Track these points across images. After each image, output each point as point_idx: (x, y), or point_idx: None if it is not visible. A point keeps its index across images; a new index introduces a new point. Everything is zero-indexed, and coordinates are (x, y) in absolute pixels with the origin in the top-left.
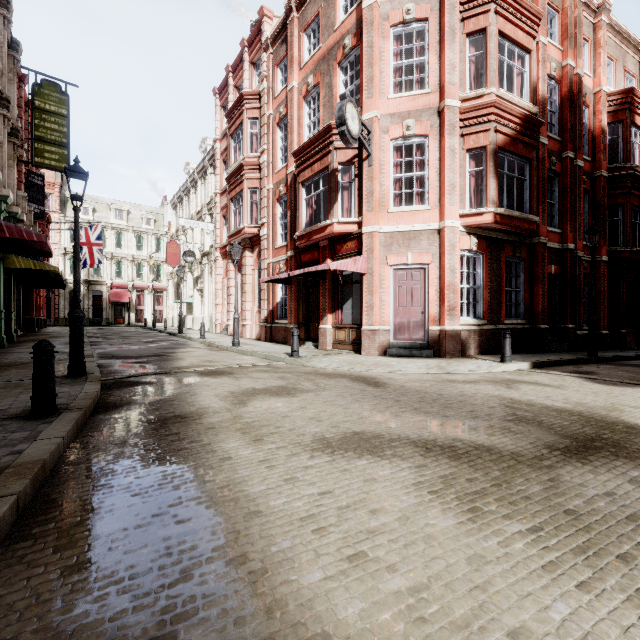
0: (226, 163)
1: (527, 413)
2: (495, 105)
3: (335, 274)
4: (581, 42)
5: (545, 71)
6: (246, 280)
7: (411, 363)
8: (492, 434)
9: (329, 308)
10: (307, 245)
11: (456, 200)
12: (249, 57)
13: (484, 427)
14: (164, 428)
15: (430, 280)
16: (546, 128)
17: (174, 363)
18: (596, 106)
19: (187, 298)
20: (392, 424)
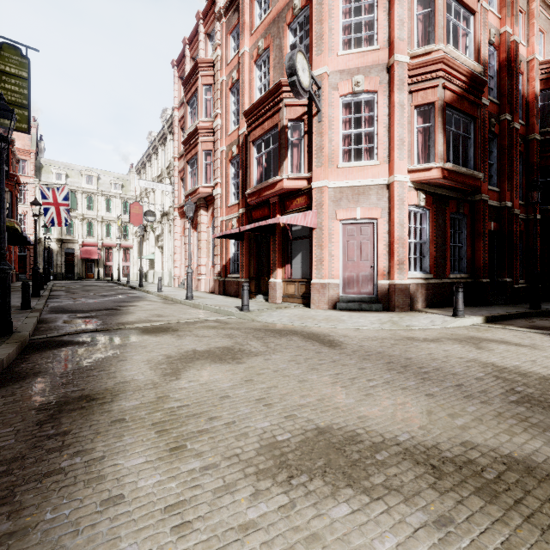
0: (183, 130)
1: (529, 389)
2: (444, 61)
3: (285, 230)
4: (517, 11)
5: (486, 35)
6: (201, 237)
7: (363, 318)
8: (511, 431)
9: (279, 263)
10: (258, 202)
11: (405, 155)
12: (204, 29)
13: (492, 416)
14: (53, 421)
15: (379, 234)
16: (487, 90)
17: (121, 318)
18: (529, 73)
19: (149, 254)
20: (366, 411)
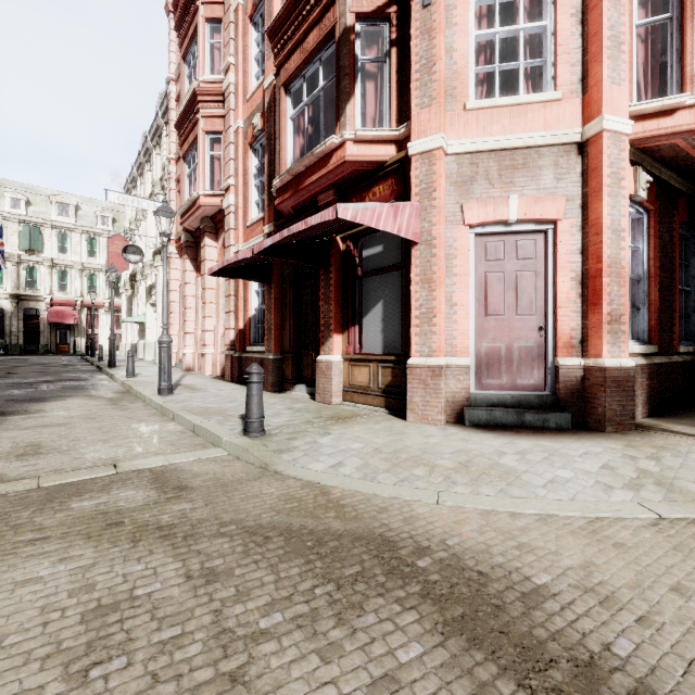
0: None
1: None
2: None
3: (348, 256)
4: None
5: None
6: (206, 283)
7: (559, 461)
8: None
9: (336, 322)
10: (296, 207)
11: (624, 73)
12: None
13: None
14: None
15: (560, 256)
16: None
17: None
18: None
19: (136, 316)
20: None
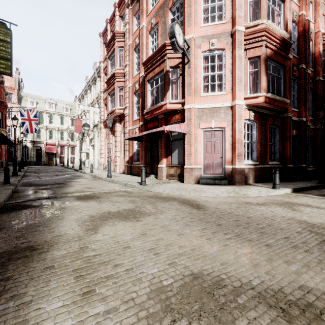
0: (106, 74)
1: None
2: (266, 30)
3: (168, 134)
4: (309, 2)
5: (291, 16)
6: (117, 139)
7: (216, 189)
8: None
9: (164, 155)
10: (151, 118)
11: (242, 88)
12: (118, 13)
13: (315, 263)
14: (2, 268)
15: (226, 137)
16: (291, 49)
17: (65, 189)
18: (316, 40)
19: (85, 150)
20: (226, 259)
